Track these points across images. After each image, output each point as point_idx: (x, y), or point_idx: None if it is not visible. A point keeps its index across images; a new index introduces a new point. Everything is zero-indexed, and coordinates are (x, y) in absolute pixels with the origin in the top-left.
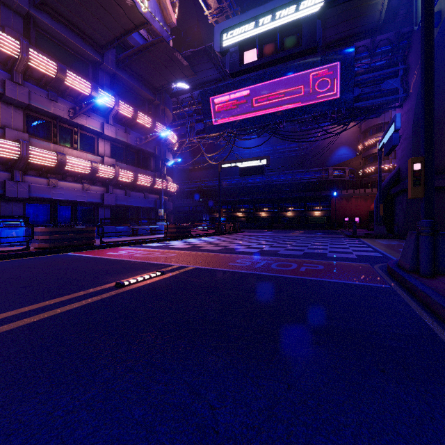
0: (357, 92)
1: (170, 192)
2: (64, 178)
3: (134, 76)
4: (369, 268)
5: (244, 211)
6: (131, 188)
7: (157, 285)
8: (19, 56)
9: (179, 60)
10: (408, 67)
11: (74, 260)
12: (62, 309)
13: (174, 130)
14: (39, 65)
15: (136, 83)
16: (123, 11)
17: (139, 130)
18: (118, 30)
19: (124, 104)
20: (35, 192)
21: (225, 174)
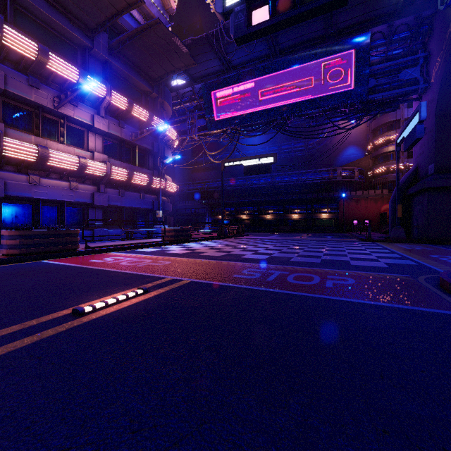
0: (371, 83)
1: (169, 193)
2: (47, 175)
3: (129, 65)
4: (414, 283)
5: (248, 213)
6: (126, 188)
7: (132, 312)
8: None
9: (177, 46)
10: (429, 55)
11: (43, 270)
12: None
13: (174, 127)
14: (16, 44)
15: (131, 72)
16: None
17: (135, 124)
18: (109, 10)
19: (117, 94)
20: (12, 191)
21: (228, 175)
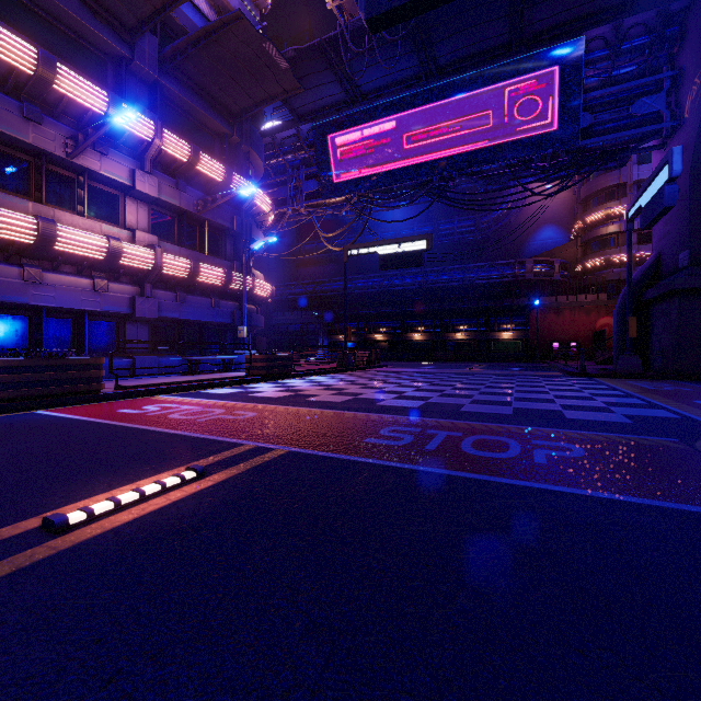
0: (586, 121)
1: (260, 298)
2: (55, 267)
3: (193, 90)
4: (694, 455)
5: (385, 331)
6: (188, 289)
7: (165, 524)
8: None
9: (272, 57)
10: (680, 75)
11: (29, 429)
12: None
13: (268, 193)
14: None
15: (197, 102)
16: None
17: (203, 186)
18: None
19: (173, 137)
20: None
21: (355, 271)
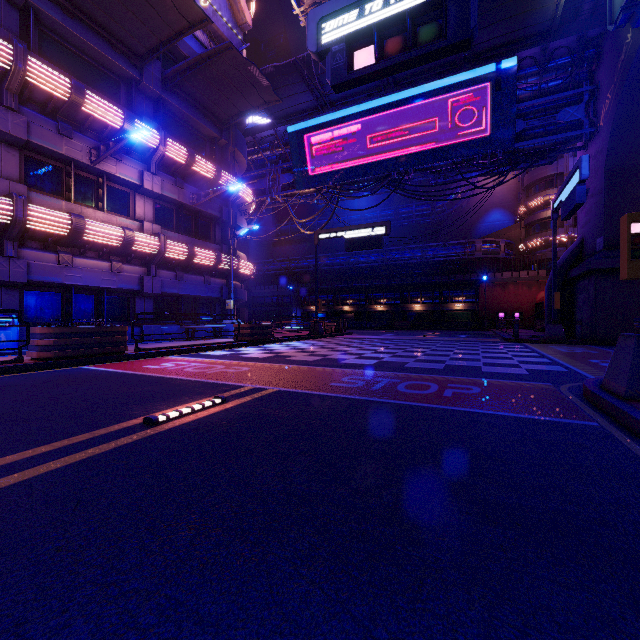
0: (519, 127)
1: (243, 276)
2: (82, 253)
3: (189, 103)
4: (553, 392)
5: (352, 303)
6: (185, 269)
7: (213, 422)
8: (12, 67)
9: (255, 77)
10: (597, 89)
11: (89, 378)
12: (40, 468)
13: (249, 184)
14: (43, 81)
15: (192, 112)
16: (171, 1)
17: (197, 182)
18: (164, 32)
19: (174, 143)
20: (37, 274)
21: (324, 249)
